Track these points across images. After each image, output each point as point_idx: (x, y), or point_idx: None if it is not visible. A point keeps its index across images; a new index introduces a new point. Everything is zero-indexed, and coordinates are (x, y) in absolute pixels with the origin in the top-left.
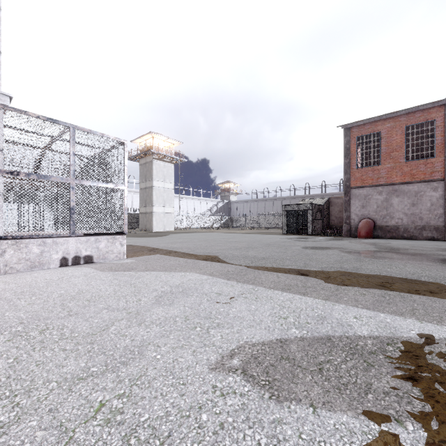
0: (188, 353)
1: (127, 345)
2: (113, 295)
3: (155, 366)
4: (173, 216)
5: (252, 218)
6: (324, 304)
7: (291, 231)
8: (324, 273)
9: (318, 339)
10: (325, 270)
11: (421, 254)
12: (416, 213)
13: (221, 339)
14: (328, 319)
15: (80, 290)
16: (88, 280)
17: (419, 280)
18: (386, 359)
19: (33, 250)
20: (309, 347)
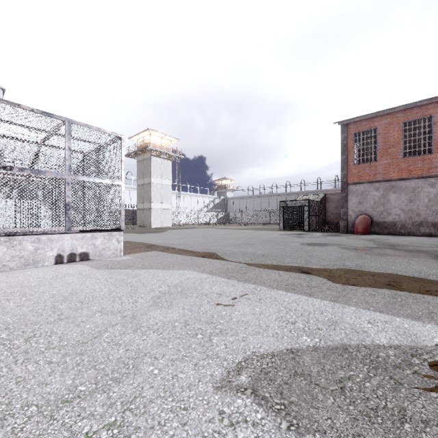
0: (189, 367)
1: (121, 356)
2: (108, 296)
3: (152, 384)
4: (170, 212)
5: (248, 214)
6: (333, 306)
7: (288, 227)
8: (327, 271)
9: (333, 349)
10: (327, 267)
11: (422, 250)
12: (413, 209)
13: (226, 349)
14: (340, 324)
15: (73, 290)
16: (83, 279)
17: (427, 279)
18: (415, 376)
19: (27, 247)
20: (325, 359)
